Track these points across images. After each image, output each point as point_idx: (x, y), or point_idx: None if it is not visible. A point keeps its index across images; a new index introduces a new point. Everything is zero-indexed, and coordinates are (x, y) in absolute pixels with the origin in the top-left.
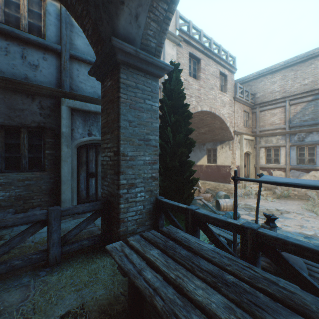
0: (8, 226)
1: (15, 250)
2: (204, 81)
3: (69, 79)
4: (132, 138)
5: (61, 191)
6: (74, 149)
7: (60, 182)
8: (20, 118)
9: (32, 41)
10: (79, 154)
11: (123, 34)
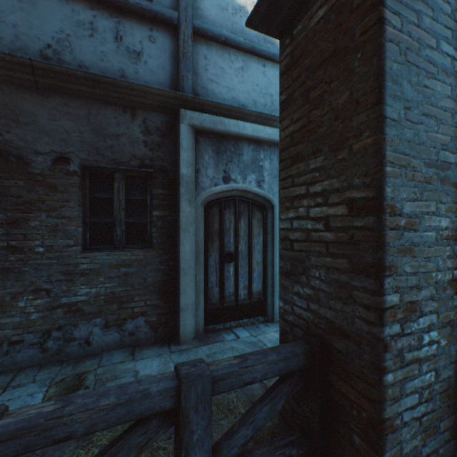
0: (74, 435)
1: (101, 433)
2: None
3: (191, 73)
4: (411, 157)
5: (179, 288)
6: (199, 208)
7: (176, 271)
8: (113, 151)
9: (131, 6)
10: (208, 217)
11: None
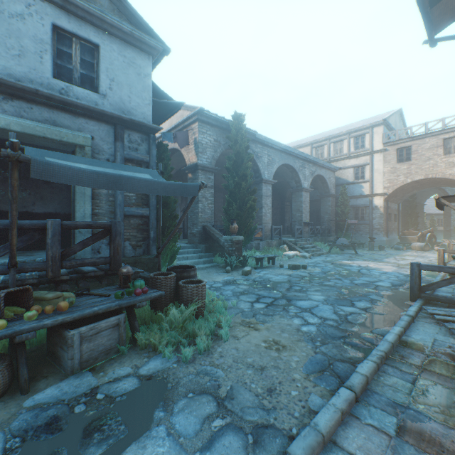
0: None
1: None
2: (415, 159)
3: None
4: (323, 212)
5: None
6: None
7: None
8: (319, 208)
9: None
10: None
11: (320, 192)
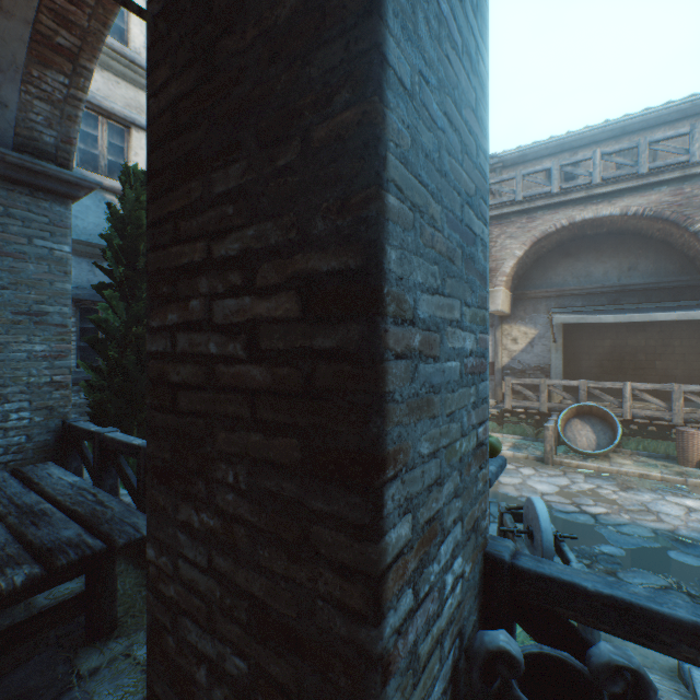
0: None
1: None
2: None
3: None
4: None
5: None
6: None
7: None
8: None
9: None
10: None
11: None
